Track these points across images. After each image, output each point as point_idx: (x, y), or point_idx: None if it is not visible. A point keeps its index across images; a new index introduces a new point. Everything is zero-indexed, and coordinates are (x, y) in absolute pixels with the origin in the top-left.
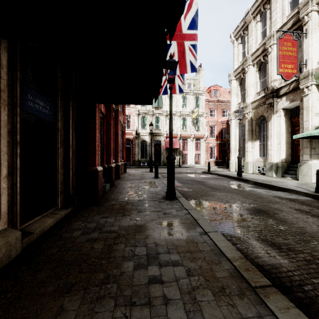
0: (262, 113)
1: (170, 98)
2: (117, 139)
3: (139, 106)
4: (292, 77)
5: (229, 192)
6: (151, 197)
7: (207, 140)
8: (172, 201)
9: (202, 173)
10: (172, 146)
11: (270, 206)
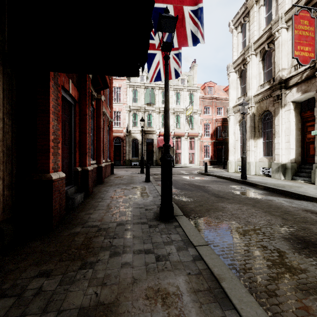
0: (267, 107)
1: (165, 72)
2: (99, 135)
3: (130, 102)
4: (309, 61)
5: (241, 203)
6: (138, 216)
7: (201, 138)
8: (168, 224)
9: (198, 174)
10: (168, 142)
11: (313, 230)
